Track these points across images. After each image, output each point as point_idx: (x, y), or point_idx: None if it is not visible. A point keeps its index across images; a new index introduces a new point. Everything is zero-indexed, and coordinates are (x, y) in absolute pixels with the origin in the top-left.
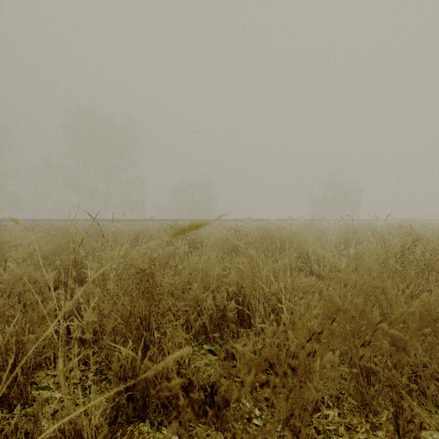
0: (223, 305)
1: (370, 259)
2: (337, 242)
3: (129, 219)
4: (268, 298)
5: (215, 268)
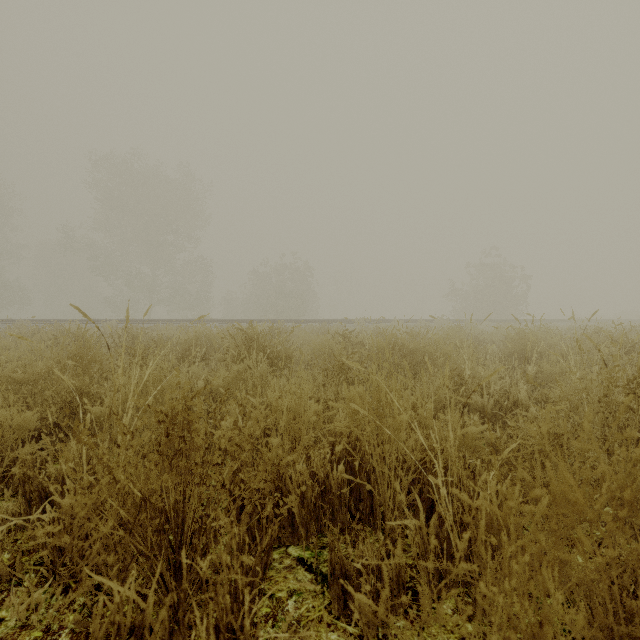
0: (326, 473)
1: (568, 386)
2: (501, 355)
3: (186, 320)
4: (403, 456)
5: (311, 408)
